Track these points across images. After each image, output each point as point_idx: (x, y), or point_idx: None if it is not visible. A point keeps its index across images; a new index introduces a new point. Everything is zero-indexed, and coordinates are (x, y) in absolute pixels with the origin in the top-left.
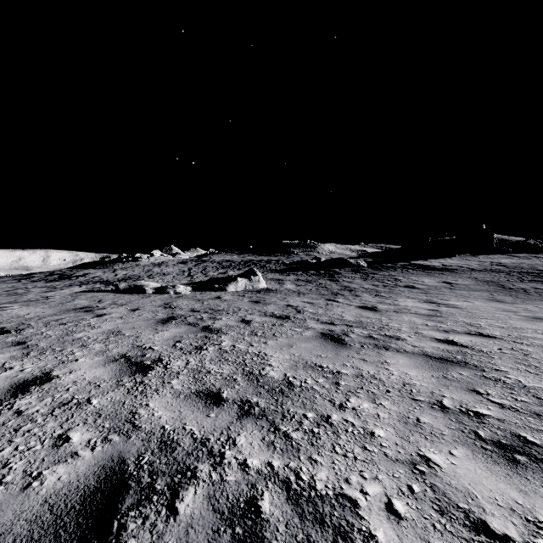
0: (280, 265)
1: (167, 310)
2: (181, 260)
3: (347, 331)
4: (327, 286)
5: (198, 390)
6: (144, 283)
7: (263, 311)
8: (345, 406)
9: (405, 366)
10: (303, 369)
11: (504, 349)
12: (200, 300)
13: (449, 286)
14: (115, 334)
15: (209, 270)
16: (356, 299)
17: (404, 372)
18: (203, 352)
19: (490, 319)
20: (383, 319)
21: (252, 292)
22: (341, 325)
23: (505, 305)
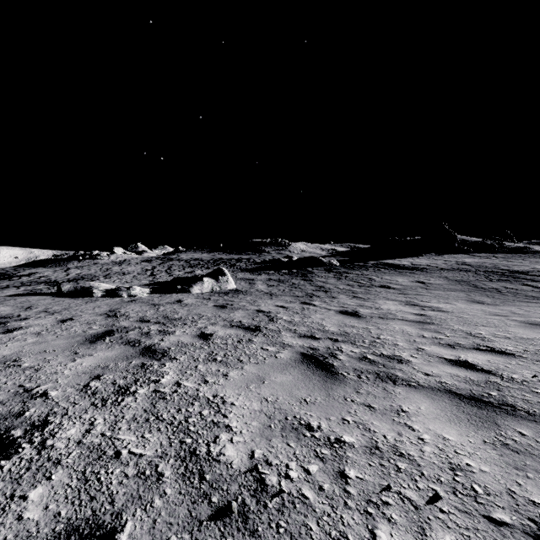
0: (251, 264)
1: (108, 321)
2: (145, 258)
3: (333, 349)
4: (301, 286)
5: (72, 524)
6: (94, 285)
7: (229, 320)
8: None
9: (434, 418)
10: (281, 436)
11: (539, 376)
12: (156, 305)
13: (423, 286)
14: (6, 365)
15: (175, 269)
16: (334, 301)
17: (439, 435)
18: (125, 400)
19: (488, 326)
20: (370, 329)
21: (219, 294)
22: (324, 339)
23: (488, 307)
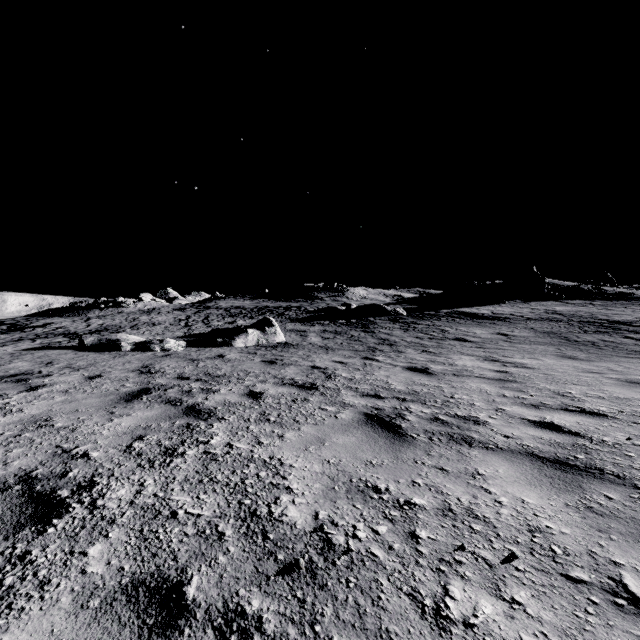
0: (302, 313)
1: (142, 378)
2: (178, 305)
3: (401, 409)
4: (362, 339)
5: (138, 577)
6: (121, 337)
7: (280, 377)
8: (448, 616)
9: (513, 481)
10: (346, 498)
11: (634, 439)
12: (195, 361)
13: (506, 338)
14: (38, 425)
15: (213, 318)
16: (400, 356)
17: (517, 498)
18: (174, 462)
19: (579, 385)
20: (443, 387)
21: (266, 347)
22: (390, 398)
23: (581, 363)
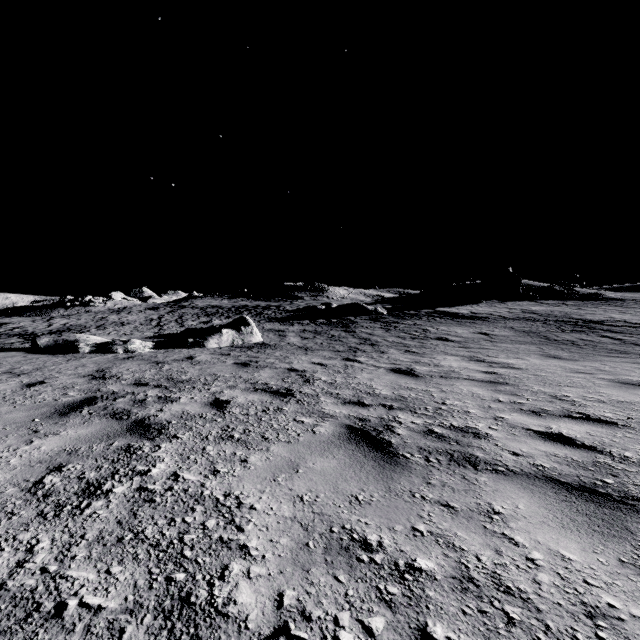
0: (281, 313)
1: (92, 384)
2: (151, 304)
3: (389, 419)
4: (342, 339)
5: None
6: (80, 337)
7: (252, 382)
8: None
9: (541, 522)
10: (325, 563)
11: None
12: (159, 363)
13: (487, 338)
14: None
15: (188, 318)
16: (383, 357)
17: (555, 553)
18: (92, 506)
19: (573, 387)
20: (432, 391)
21: (241, 348)
22: (375, 406)
23: (567, 362)
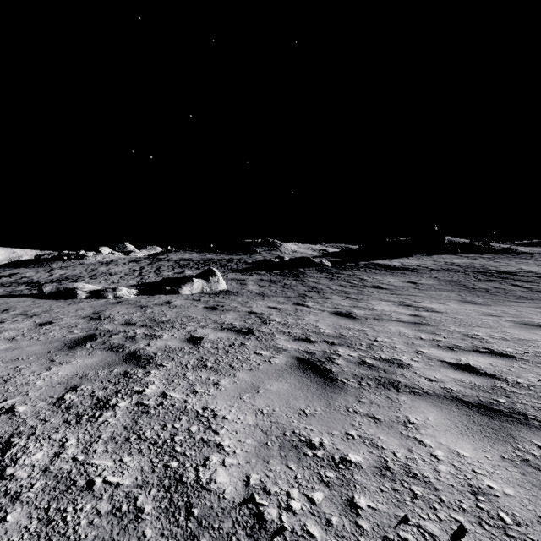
0: (242, 265)
1: (91, 324)
2: (133, 258)
3: (330, 353)
4: (293, 287)
5: None
6: (78, 286)
7: (219, 322)
8: None
9: (444, 430)
10: (280, 456)
11: None
12: (143, 307)
13: (415, 286)
14: None
15: (164, 269)
16: (327, 302)
17: (453, 451)
18: (103, 416)
19: (483, 327)
20: (366, 330)
21: (210, 295)
22: (320, 342)
23: (480, 307)
